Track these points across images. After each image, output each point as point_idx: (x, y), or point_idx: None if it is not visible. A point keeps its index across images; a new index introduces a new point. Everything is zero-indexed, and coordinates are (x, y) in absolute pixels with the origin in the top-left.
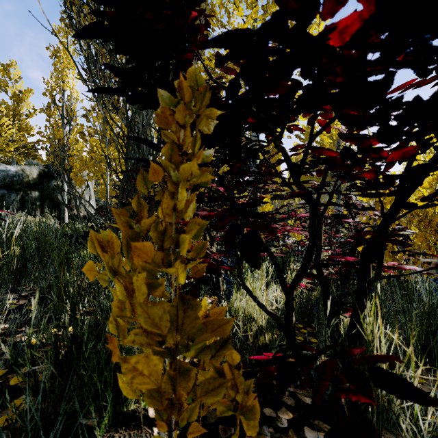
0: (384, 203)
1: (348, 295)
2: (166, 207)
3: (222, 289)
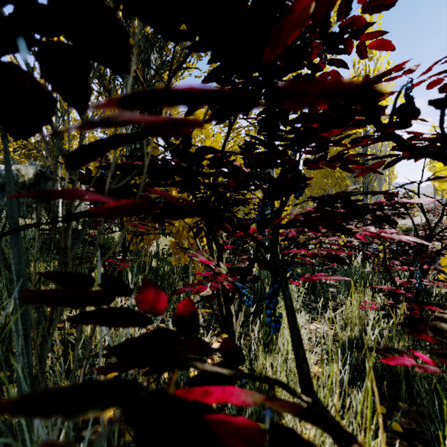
0: None
1: None
2: None
3: (235, 327)
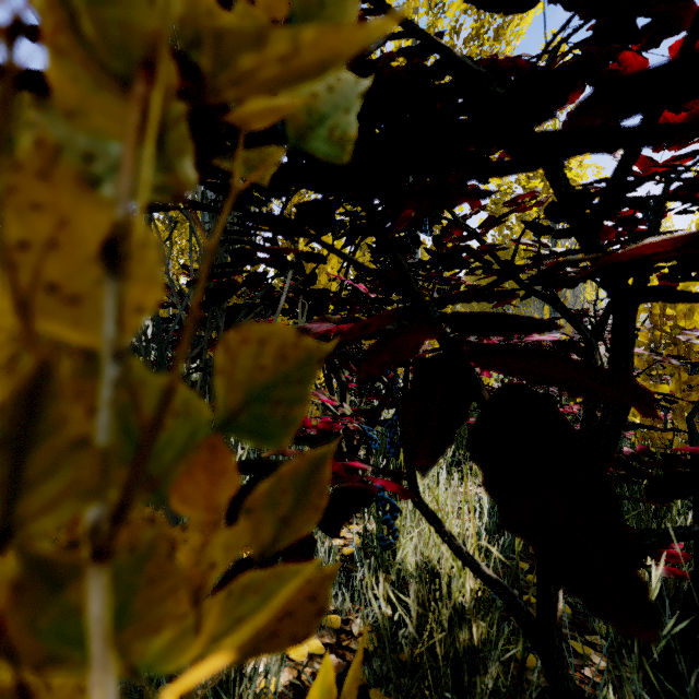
0: (676, 317)
1: (690, 537)
2: (39, 233)
3: None
